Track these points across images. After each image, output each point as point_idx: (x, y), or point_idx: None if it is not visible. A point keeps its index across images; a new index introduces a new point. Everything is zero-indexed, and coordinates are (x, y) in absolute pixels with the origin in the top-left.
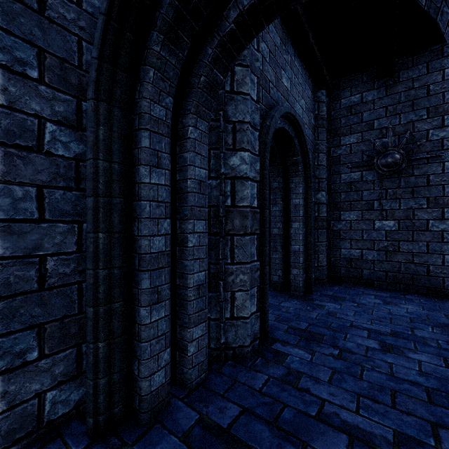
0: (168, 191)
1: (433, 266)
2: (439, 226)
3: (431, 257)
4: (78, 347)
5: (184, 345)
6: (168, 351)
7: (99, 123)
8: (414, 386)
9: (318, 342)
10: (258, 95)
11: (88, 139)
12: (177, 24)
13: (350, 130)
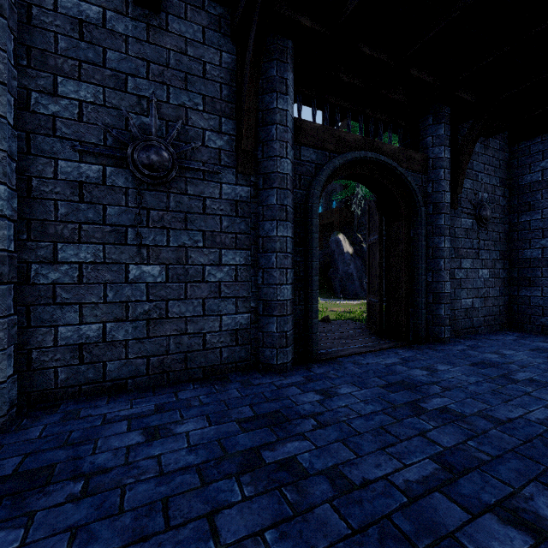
0: None
1: (211, 334)
2: (217, 274)
3: (208, 321)
4: None
5: None
6: None
7: None
8: None
9: None
10: None
11: None
12: None
13: (79, 72)
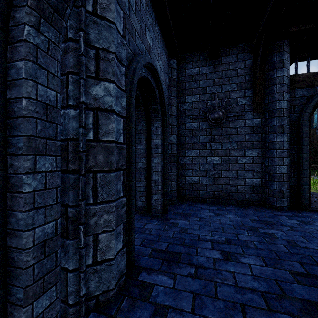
0: None
1: (240, 186)
2: (243, 160)
3: (239, 181)
4: None
5: None
6: None
7: None
8: (254, 293)
9: (178, 262)
10: (124, 30)
11: None
12: None
13: (192, 92)
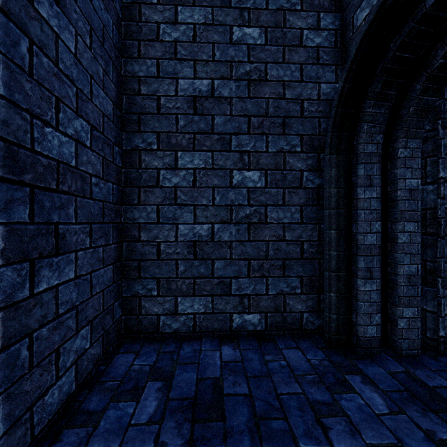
0: (379, 202)
1: None
2: None
3: None
4: (318, 295)
5: (394, 319)
6: (378, 315)
7: (331, 167)
8: None
9: None
10: None
11: (325, 177)
12: (384, 89)
13: None
